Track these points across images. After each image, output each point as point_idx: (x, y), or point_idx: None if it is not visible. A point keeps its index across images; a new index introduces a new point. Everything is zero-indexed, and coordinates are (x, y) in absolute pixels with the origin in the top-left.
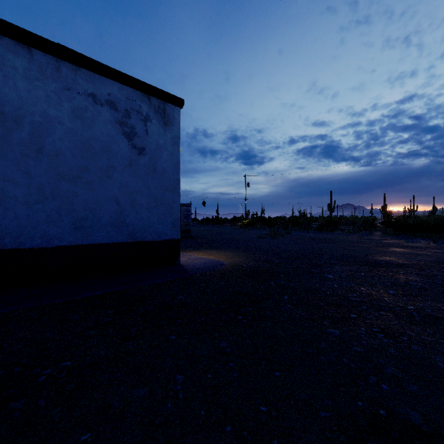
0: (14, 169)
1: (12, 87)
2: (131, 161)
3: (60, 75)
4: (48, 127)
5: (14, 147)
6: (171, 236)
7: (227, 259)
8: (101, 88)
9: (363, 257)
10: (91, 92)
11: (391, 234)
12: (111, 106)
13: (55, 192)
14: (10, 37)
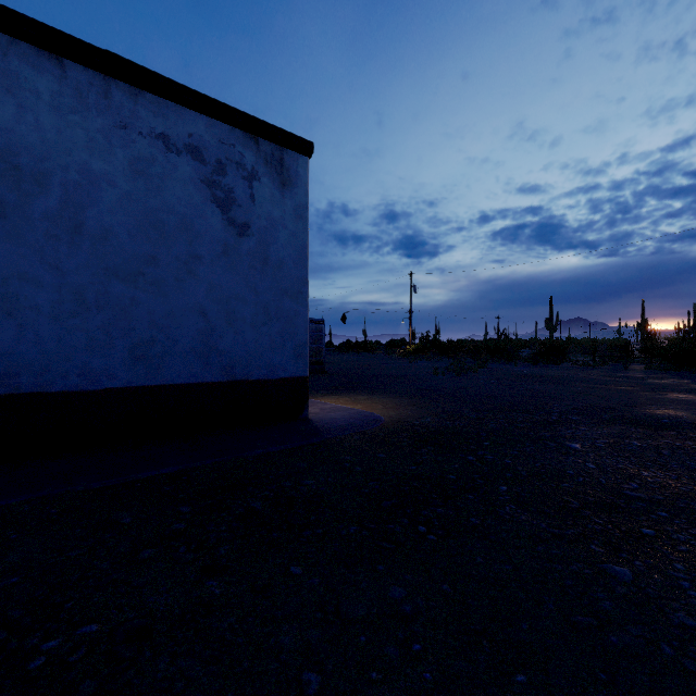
0: (36, 261)
1: (31, 123)
2: (227, 247)
3: (111, 104)
4: (90, 191)
5: (35, 224)
6: (293, 373)
7: (385, 410)
8: (178, 125)
9: (625, 410)
10: (161, 132)
11: (662, 369)
12: (194, 155)
13: (103, 299)
14: (28, 41)
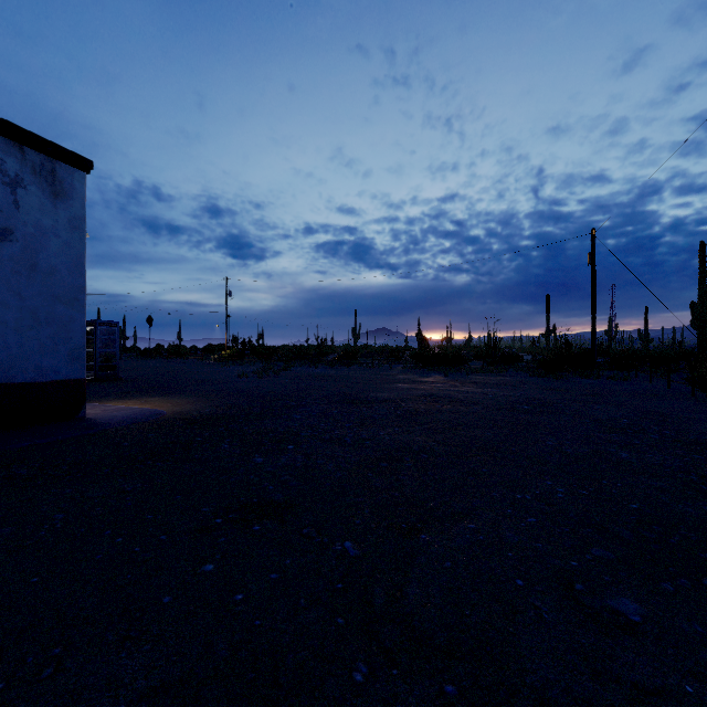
0: None
1: None
2: None
3: None
4: None
5: None
6: (68, 375)
7: (172, 407)
8: None
9: (355, 395)
10: None
11: (411, 369)
12: None
13: None
14: None
